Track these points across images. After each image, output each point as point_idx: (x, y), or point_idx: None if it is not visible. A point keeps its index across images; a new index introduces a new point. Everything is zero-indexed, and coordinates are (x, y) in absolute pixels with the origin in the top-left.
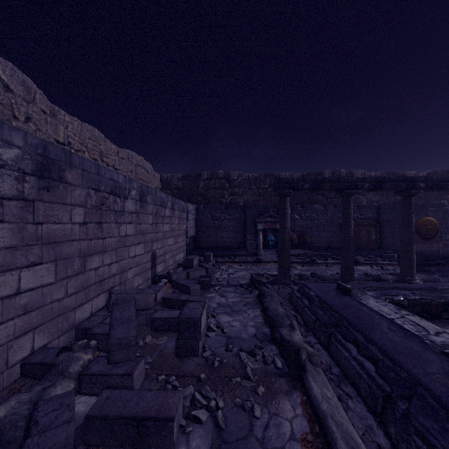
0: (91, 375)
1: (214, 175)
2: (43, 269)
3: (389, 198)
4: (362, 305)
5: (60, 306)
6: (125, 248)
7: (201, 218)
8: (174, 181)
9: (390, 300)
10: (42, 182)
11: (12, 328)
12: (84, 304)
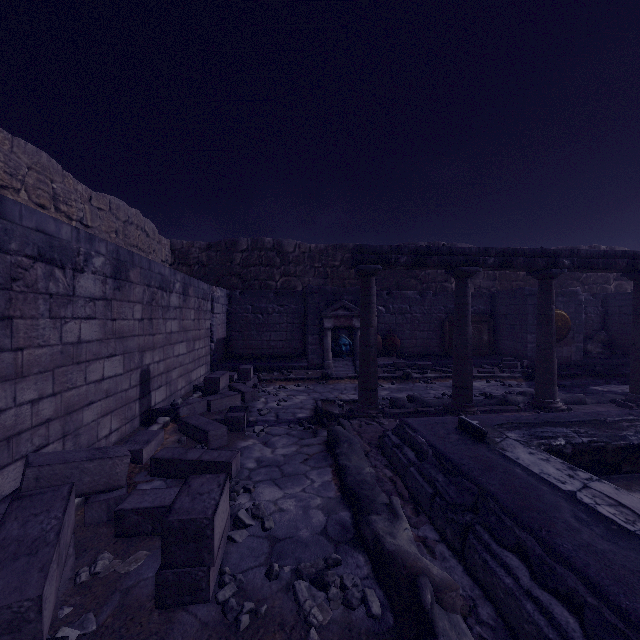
0: None
1: (257, 244)
2: None
3: (502, 283)
4: (510, 462)
5: None
6: (78, 366)
7: (237, 310)
8: (193, 252)
9: (546, 447)
10: None
11: None
12: None
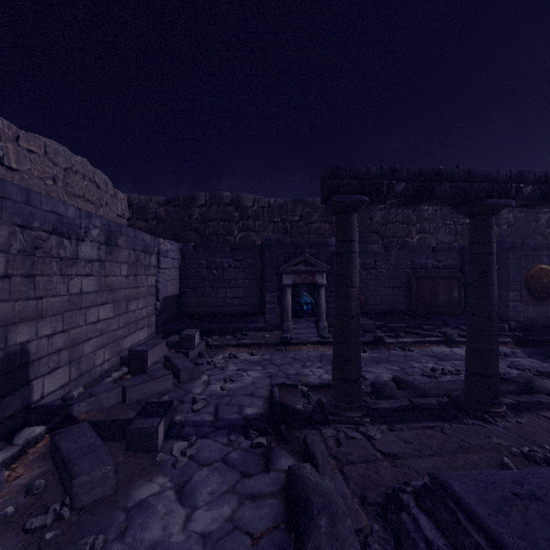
0: None
1: (216, 198)
2: None
3: (464, 238)
4: None
5: None
6: None
7: (190, 265)
8: (151, 206)
9: None
10: None
11: None
12: None
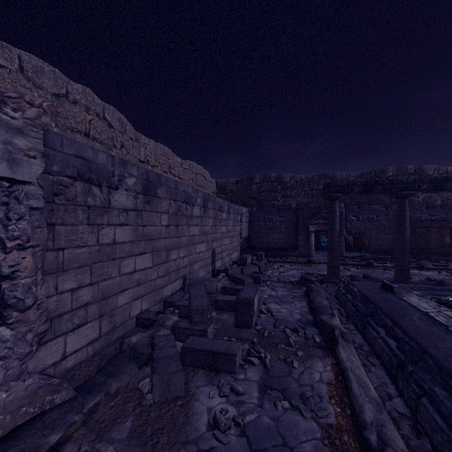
0: (180, 328)
1: (266, 178)
2: (146, 257)
3: None
4: (402, 301)
5: (155, 284)
6: (193, 245)
7: (254, 220)
8: (228, 185)
9: (436, 300)
10: (146, 198)
11: (132, 294)
12: (168, 285)
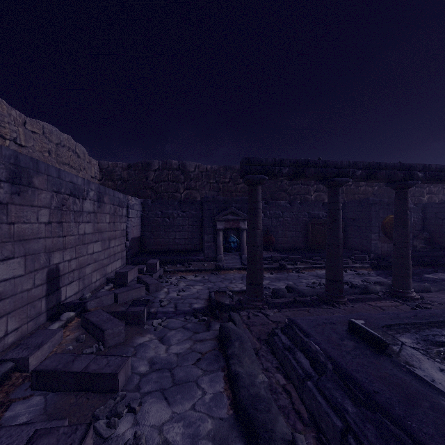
0: None
1: (166, 165)
2: None
3: (348, 196)
4: (427, 387)
5: None
6: None
7: (149, 215)
8: (117, 170)
9: None
10: None
11: None
12: None
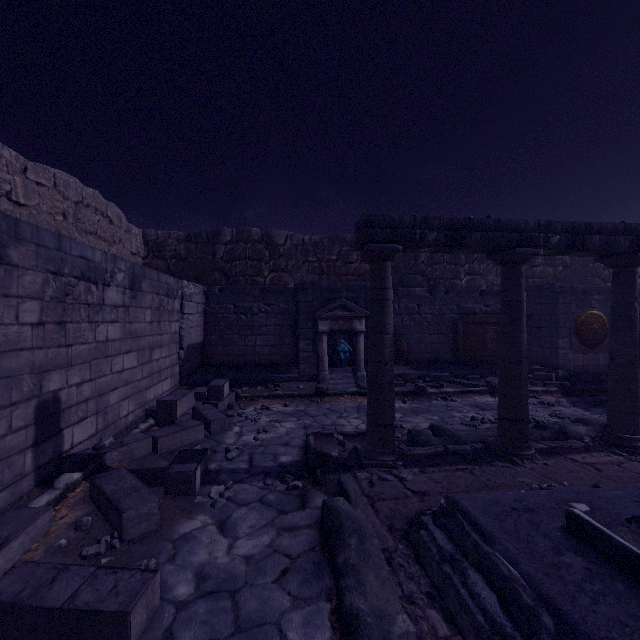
0: None
1: (243, 235)
2: None
3: None
4: None
5: None
6: None
7: (216, 310)
8: (170, 243)
9: None
10: None
11: None
12: None
